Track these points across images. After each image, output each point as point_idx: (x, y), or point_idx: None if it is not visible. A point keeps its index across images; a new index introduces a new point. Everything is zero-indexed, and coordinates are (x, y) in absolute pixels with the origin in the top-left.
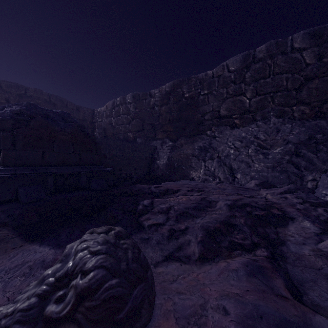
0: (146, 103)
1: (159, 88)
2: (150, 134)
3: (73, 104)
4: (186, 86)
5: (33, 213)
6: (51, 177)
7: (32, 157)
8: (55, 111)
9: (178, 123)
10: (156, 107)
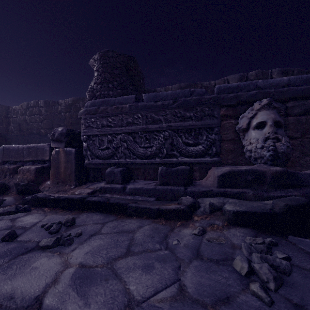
0: (55, 109)
1: (64, 100)
2: None
3: None
4: (81, 102)
5: None
6: None
7: None
8: None
9: (76, 126)
10: (62, 113)
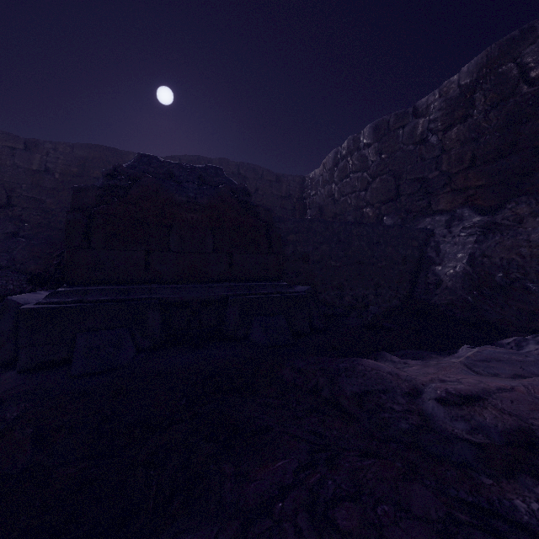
0: (404, 135)
1: (441, 87)
2: (415, 203)
3: (271, 173)
4: (535, 45)
5: (31, 429)
6: (155, 310)
7: (123, 263)
8: (185, 165)
9: (502, 160)
10: (432, 137)
